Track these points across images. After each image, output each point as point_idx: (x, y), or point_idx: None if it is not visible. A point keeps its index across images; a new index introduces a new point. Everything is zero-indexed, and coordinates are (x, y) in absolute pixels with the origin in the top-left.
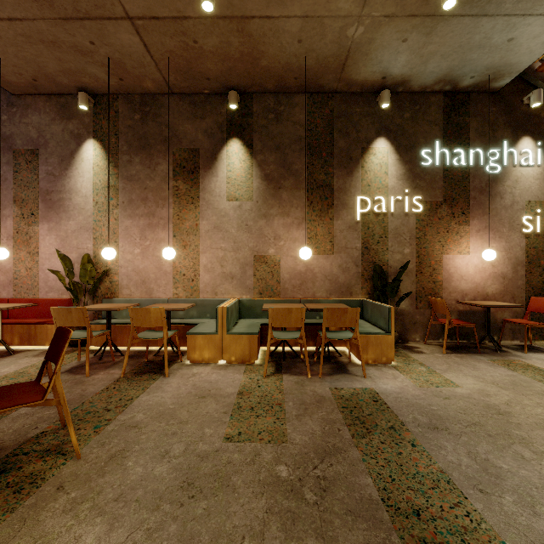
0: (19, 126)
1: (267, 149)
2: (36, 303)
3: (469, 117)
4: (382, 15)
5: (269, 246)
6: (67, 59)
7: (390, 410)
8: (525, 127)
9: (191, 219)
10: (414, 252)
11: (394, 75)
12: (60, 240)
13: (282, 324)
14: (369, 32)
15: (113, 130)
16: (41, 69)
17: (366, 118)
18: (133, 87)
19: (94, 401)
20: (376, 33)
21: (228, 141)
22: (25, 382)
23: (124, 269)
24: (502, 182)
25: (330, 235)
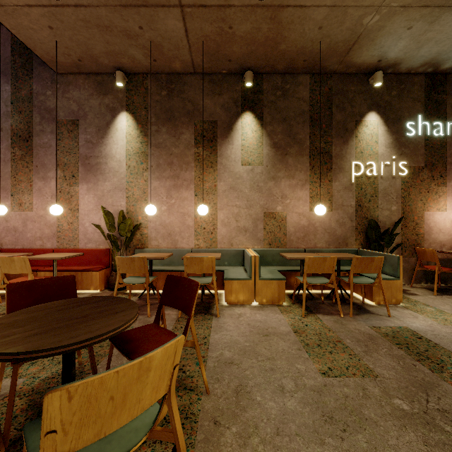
0: (61, 100)
1: (275, 121)
2: (83, 253)
3: (446, 95)
4: (399, 5)
5: (276, 204)
6: (114, 41)
7: (441, 347)
8: None
9: (210, 181)
10: (400, 209)
11: (389, 58)
12: (97, 199)
13: (316, 271)
14: (382, 20)
15: (143, 104)
16: (88, 50)
17: (360, 95)
18: (162, 67)
19: None
20: (388, 21)
21: (242, 114)
22: (148, 325)
23: (153, 224)
24: None
25: (329, 194)
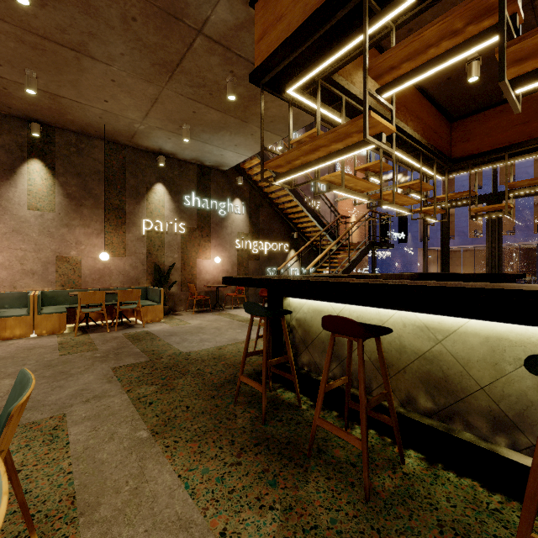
0: None
1: (69, 174)
2: None
3: (211, 182)
4: (155, 126)
5: (71, 249)
6: None
7: (154, 334)
8: (237, 193)
9: None
10: (180, 257)
11: (167, 149)
12: None
13: (89, 302)
14: (148, 129)
15: None
16: None
17: (150, 169)
18: None
19: None
20: (153, 131)
21: (29, 160)
22: None
23: None
24: (227, 220)
25: (123, 243)
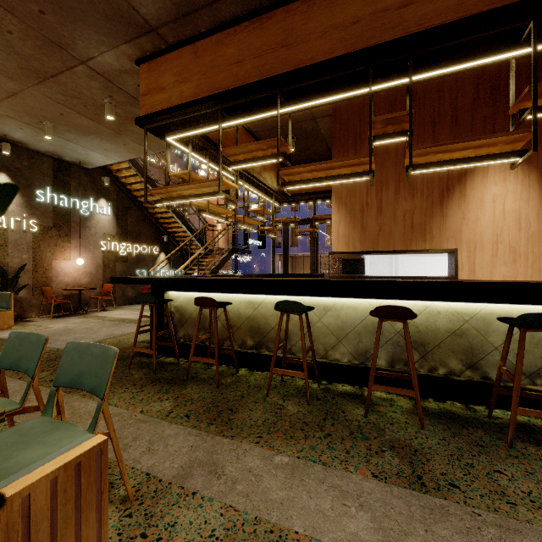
0: None
1: None
2: None
3: (71, 178)
4: (5, 114)
5: None
6: None
7: None
8: (103, 193)
9: None
10: (31, 257)
11: (15, 137)
12: None
13: None
14: None
15: None
16: None
17: None
18: None
19: None
20: (0, 118)
21: None
22: None
23: None
24: (91, 220)
25: None
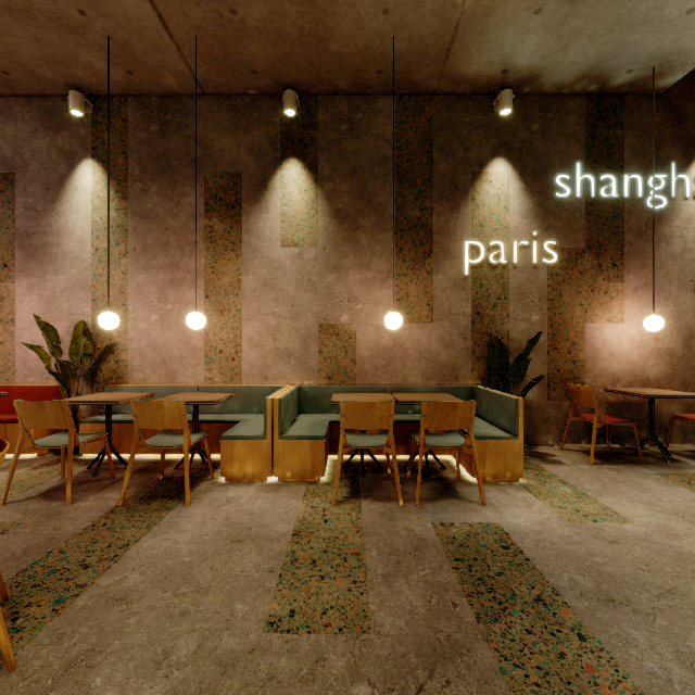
0: None
1: (338, 173)
2: (5, 393)
3: (623, 130)
4: None
5: (340, 312)
6: (48, 38)
7: (531, 566)
8: None
9: (231, 273)
10: (545, 319)
11: (520, 67)
12: (45, 303)
13: (360, 425)
14: None
15: (120, 146)
16: (12, 55)
17: (478, 131)
18: (147, 84)
19: (68, 549)
20: None
21: (283, 163)
22: None
23: (136, 344)
24: (669, 221)
25: (427, 295)
